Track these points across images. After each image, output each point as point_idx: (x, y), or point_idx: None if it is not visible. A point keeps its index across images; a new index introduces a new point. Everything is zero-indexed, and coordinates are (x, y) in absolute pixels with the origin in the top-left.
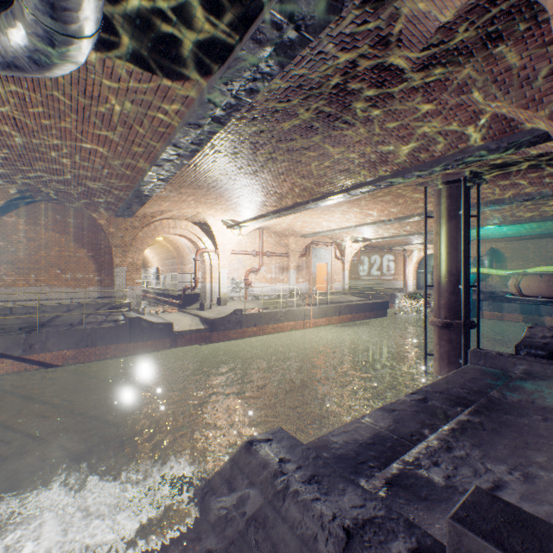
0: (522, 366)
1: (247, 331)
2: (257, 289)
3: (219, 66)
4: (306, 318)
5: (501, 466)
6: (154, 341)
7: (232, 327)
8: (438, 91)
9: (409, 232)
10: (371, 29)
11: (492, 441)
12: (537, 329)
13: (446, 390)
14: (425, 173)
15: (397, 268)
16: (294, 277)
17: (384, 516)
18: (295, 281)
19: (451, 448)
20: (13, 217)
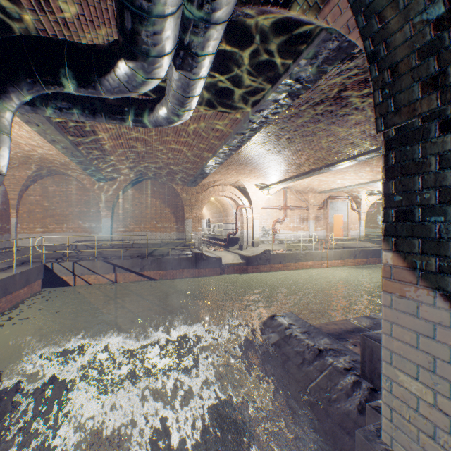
0: None
1: (274, 266)
2: (282, 235)
3: (255, 104)
4: (322, 259)
5: None
6: (209, 269)
7: (262, 262)
8: None
9: None
10: (352, 68)
11: None
12: None
13: None
14: None
15: None
16: (312, 226)
17: (342, 349)
18: (313, 229)
19: None
20: (133, 190)
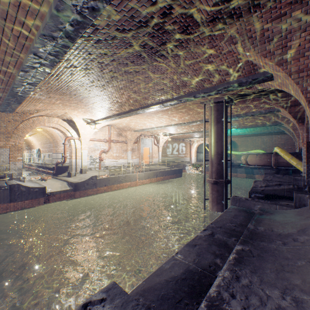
0: (258, 206)
1: (100, 189)
2: (107, 162)
3: None
4: (137, 179)
5: (275, 291)
6: (31, 200)
7: (89, 187)
8: (219, 39)
9: (194, 130)
10: None
11: (262, 267)
12: (258, 182)
13: (223, 225)
14: (207, 94)
15: (186, 150)
16: (130, 155)
17: None
18: (130, 157)
19: (239, 278)
20: None
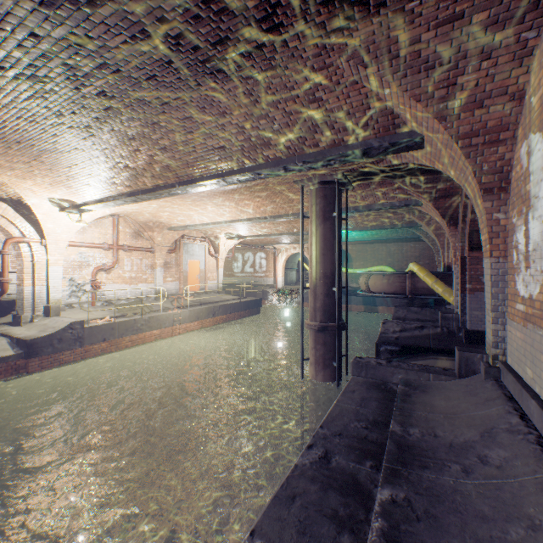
0: (400, 375)
1: (92, 349)
2: (111, 291)
3: None
4: (175, 324)
5: None
6: None
7: (66, 346)
8: (338, 52)
9: (282, 231)
10: None
11: None
12: (389, 325)
13: (345, 430)
14: (308, 165)
15: (268, 265)
16: (161, 276)
17: None
18: (162, 280)
19: None
20: None
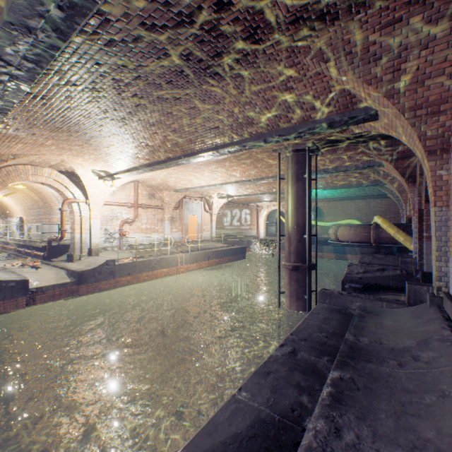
0: (357, 303)
1: (121, 280)
2: (133, 238)
3: None
4: (179, 264)
5: None
6: (2, 302)
7: (103, 278)
8: (303, 53)
9: (263, 191)
10: None
11: (373, 408)
12: (354, 267)
13: (309, 337)
14: (283, 138)
15: (252, 220)
16: (168, 228)
17: None
18: (169, 231)
19: (340, 430)
20: None
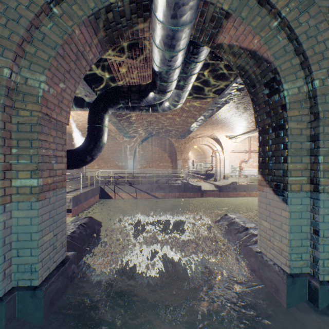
0: None
1: (239, 193)
2: (247, 171)
3: (218, 95)
4: None
5: None
6: (193, 193)
7: (230, 190)
8: None
9: None
10: None
11: None
12: None
13: None
14: None
15: None
16: None
17: None
18: None
19: None
20: (145, 143)
